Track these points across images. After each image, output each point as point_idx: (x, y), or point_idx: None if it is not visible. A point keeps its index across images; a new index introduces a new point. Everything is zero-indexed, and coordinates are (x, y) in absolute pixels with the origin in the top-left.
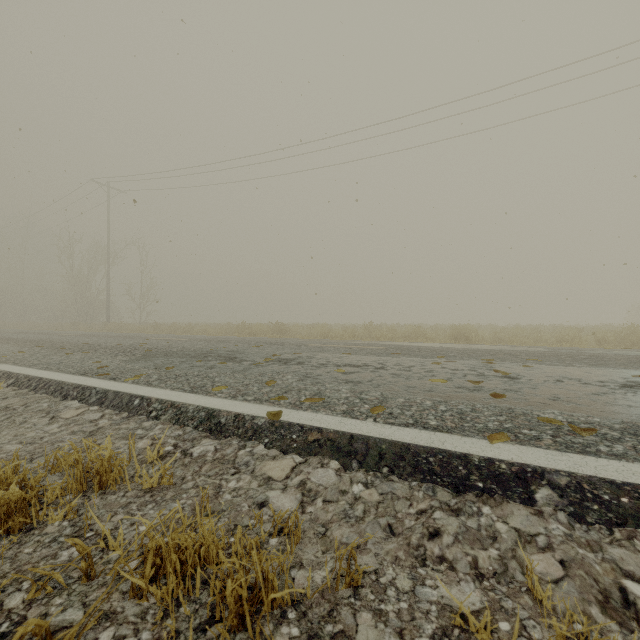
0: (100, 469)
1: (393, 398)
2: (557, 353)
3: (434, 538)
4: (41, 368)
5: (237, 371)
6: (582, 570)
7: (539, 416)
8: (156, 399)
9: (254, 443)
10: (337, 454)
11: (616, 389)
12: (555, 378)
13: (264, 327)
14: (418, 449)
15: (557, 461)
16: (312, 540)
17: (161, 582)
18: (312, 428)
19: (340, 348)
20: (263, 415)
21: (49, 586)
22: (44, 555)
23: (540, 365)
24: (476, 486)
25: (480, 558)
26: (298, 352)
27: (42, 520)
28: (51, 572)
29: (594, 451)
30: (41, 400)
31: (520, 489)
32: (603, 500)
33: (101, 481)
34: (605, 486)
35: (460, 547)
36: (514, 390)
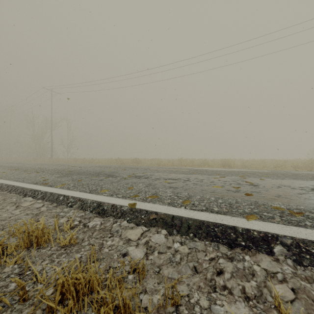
0: (37, 235)
1: (194, 196)
2: (276, 173)
3: (220, 275)
4: (14, 180)
5: (114, 182)
6: (305, 295)
7: (271, 205)
8: (71, 196)
9: (121, 220)
10: (165, 226)
11: (309, 191)
12: (277, 185)
13: (128, 160)
14: (209, 223)
15: (284, 230)
16: (152, 276)
17: (65, 302)
18: (152, 212)
19: (166, 170)
20: (126, 205)
21: (0, 306)
22: (1, 285)
23: (268, 179)
24: (241, 244)
25: (246, 287)
26: (145, 172)
27: (3, 264)
28: (1, 298)
29: (303, 225)
30: (12, 197)
31: (265, 246)
32: (312, 252)
33: (38, 241)
34: (312, 245)
35: (235, 280)
36: (256, 192)
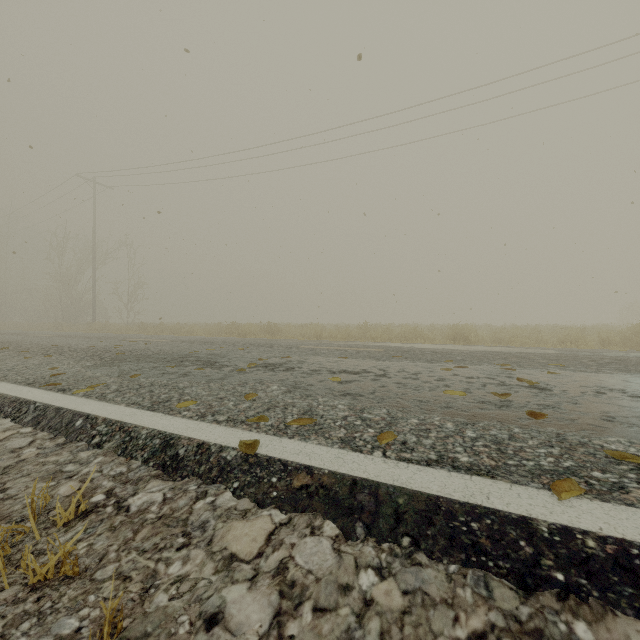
0: None
1: (404, 418)
2: (574, 356)
3: None
4: None
5: (214, 380)
6: None
7: (603, 447)
8: (103, 419)
9: (219, 488)
10: (334, 511)
11: None
12: (593, 389)
13: (255, 327)
14: (452, 507)
15: None
16: None
17: None
18: (299, 467)
19: (334, 350)
20: (234, 445)
21: None
22: None
23: (565, 371)
24: (553, 579)
25: None
26: (288, 355)
27: None
28: None
29: None
30: None
31: (629, 589)
32: None
33: None
34: None
35: None
36: (552, 406)
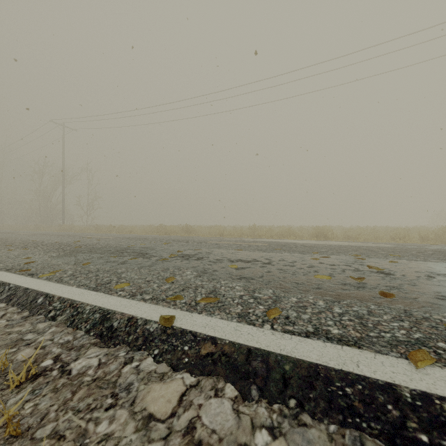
0: None
1: (285, 297)
2: (406, 249)
3: None
4: None
5: (144, 266)
6: None
7: (442, 321)
8: (58, 297)
9: (142, 355)
10: (233, 375)
11: None
12: (425, 274)
13: (176, 228)
14: (329, 374)
15: None
16: None
17: None
18: (205, 338)
19: (232, 245)
20: (156, 319)
21: None
22: None
23: (402, 260)
24: (419, 440)
25: None
26: (199, 248)
27: None
28: None
29: None
30: None
31: None
32: None
33: None
34: None
35: None
36: (397, 287)
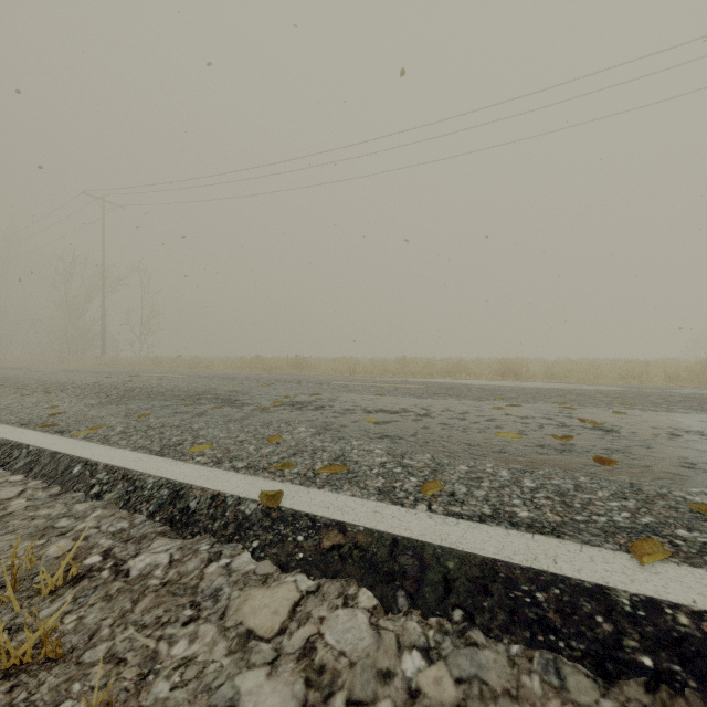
0: None
1: (451, 465)
2: (640, 393)
3: None
4: None
5: (233, 420)
6: None
7: (686, 500)
8: (104, 466)
9: (235, 548)
10: (371, 576)
11: None
12: (666, 430)
13: (281, 361)
14: (513, 573)
15: None
16: None
17: None
18: (329, 523)
19: (370, 387)
20: (254, 497)
21: None
22: None
23: (633, 410)
24: (640, 664)
25: None
26: (317, 392)
27: None
28: None
29: None
30: None
31: None
32: None
33: None
34: None
35: None
36: (621, 450)
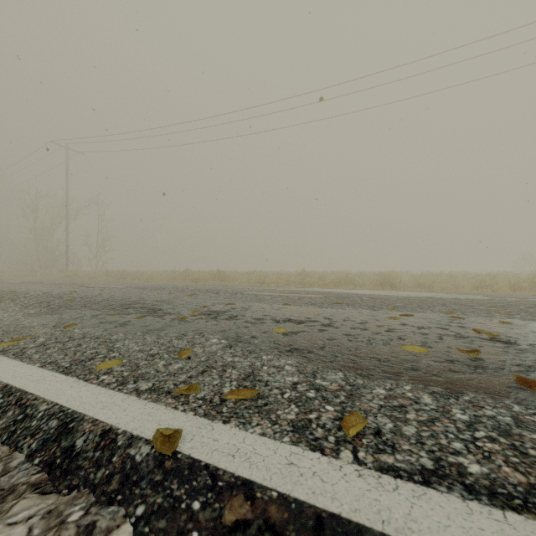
0: None
1: (366, 387)
2: (508, 302)
3: None
4: None
5: (151, 330)
6: None
7: None
8: (3, 386)
9: (113, 517)
10: None
11: None
12: None
13: (205, 274)
14: None
15: None
16: None
17: None
18: (233, 483)
19: (277, 297)
20: (149, 435)
21: None
22: None
23: (515, 320)
24: None
25: None
26: (232, 302)
27: None
28: None
29: None
30: None
31: None
32: None
33: None
34: None
35: None
36: (535, 367)
